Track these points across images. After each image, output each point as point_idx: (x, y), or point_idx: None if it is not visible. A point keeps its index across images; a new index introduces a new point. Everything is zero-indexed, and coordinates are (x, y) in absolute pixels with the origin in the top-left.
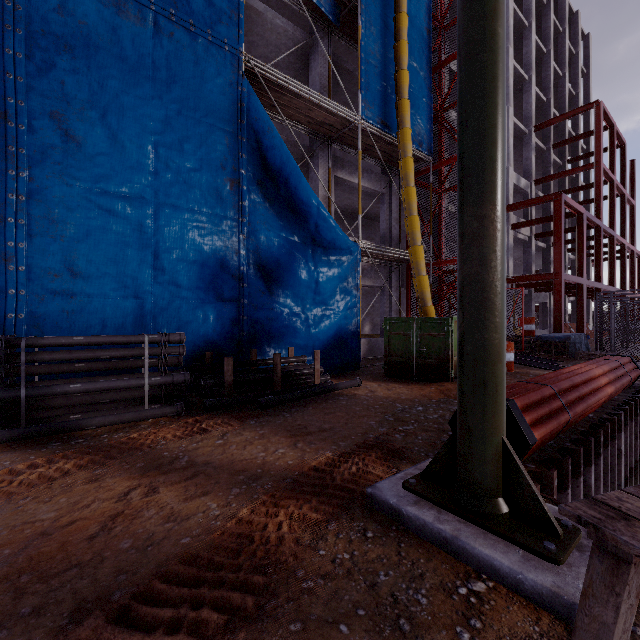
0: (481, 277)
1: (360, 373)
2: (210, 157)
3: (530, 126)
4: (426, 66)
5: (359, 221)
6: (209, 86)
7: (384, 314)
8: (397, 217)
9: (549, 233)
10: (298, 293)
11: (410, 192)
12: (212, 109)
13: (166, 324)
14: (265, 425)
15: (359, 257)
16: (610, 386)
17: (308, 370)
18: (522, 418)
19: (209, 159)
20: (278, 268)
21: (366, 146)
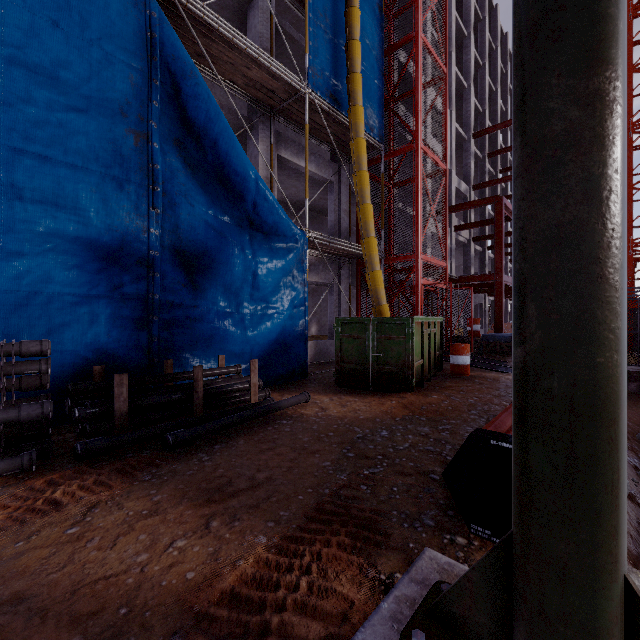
0: (588, 228)
1: (307, 383)
2: (103, 96)
3: (469, 133)
4: (378, 45)
5: (306, 206)
6: None
7: (333, 314)
8: (346, 209)
9: (486, 237)
10: (231, 287)
11: (363, 177)
12: (106, 30)
13: (27, 327)
14: (166, 482)
15: (306, 247)
16: None
17: (242, 385)
18: None
19: (101, 98)
20: (204, 254)
21: (314, 124)
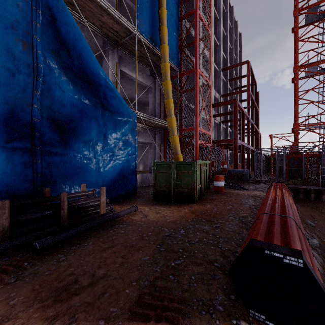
0: None
1: (137, 198)
2: None
3: (220, 68)
4: (175, 14)
5: (136, 98)
6: None
7: (151, 159)
8: (159, 102)
9: (228, 121)
10: (90, 143)
11: (168, 83)
12: None
13: None
14: (26, 283)
15: (136, 121)
16: (294, 204)
17: (95, 202)
18: (315, 274)
19: None
20: (72, 122)
21: (140, 54)
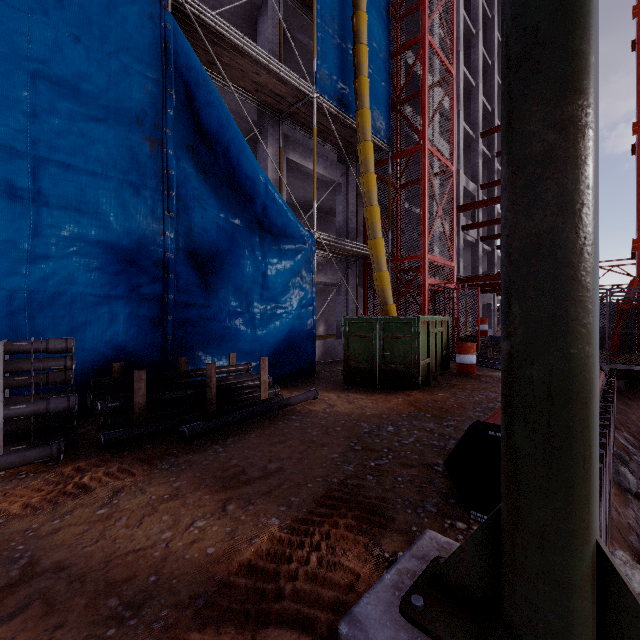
0: (563, 237)
1: (315, 381)
2: (121, 106)
3: (477, 132)
4: (385, 48)
5: (314, 208)
6: (120, 12)
7: (340, 313)
8: (354, 210)
9: (494, 236)
10: (242, 287)
11: (370, 179)
12: (124, 43)
13: (52, 325)
14: (184, 470)
15: (314, 248)
16: None
17: (253, 382)
18: None
19: (120, 108)
20: (216, 256)
21: (321, 127)
